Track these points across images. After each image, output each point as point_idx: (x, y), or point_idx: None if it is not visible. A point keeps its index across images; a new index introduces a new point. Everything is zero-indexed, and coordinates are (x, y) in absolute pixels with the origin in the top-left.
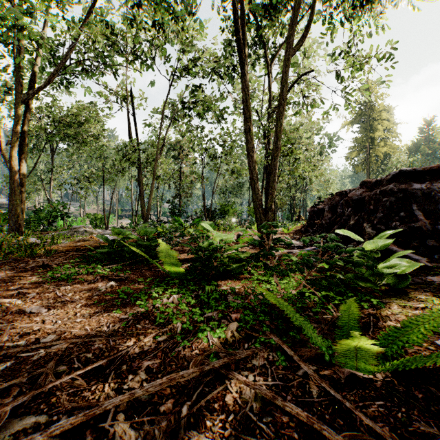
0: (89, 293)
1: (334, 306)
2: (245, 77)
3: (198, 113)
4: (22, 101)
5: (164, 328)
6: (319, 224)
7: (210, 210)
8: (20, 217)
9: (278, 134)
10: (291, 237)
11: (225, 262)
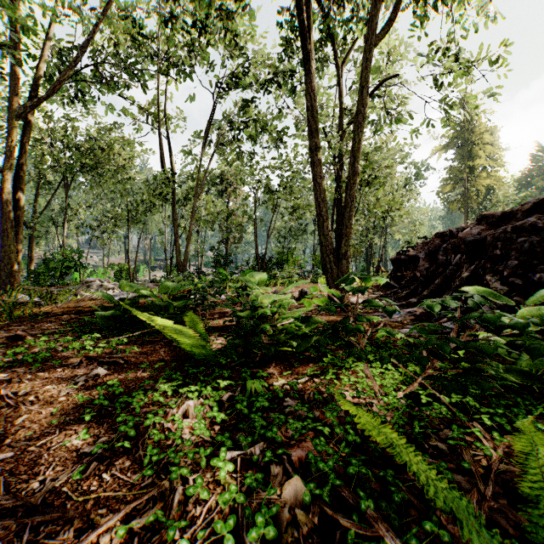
0: (54, 391)
1: (483, 430)
2: (310, 75)
3: (249, 135)
4: (16, 115)
5: (152, 489)
6: (409, 277)
7: (264, 258)
8: (16, 268)
9: (356, 153)
10: (370, 294)
11: (280, 338)
